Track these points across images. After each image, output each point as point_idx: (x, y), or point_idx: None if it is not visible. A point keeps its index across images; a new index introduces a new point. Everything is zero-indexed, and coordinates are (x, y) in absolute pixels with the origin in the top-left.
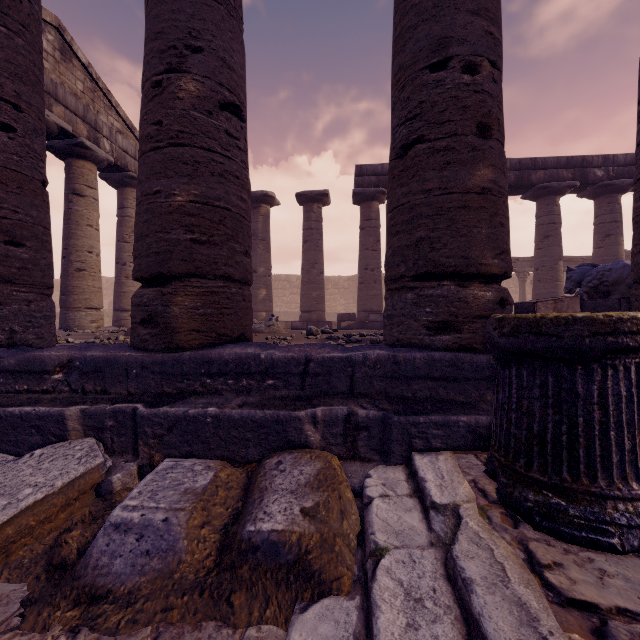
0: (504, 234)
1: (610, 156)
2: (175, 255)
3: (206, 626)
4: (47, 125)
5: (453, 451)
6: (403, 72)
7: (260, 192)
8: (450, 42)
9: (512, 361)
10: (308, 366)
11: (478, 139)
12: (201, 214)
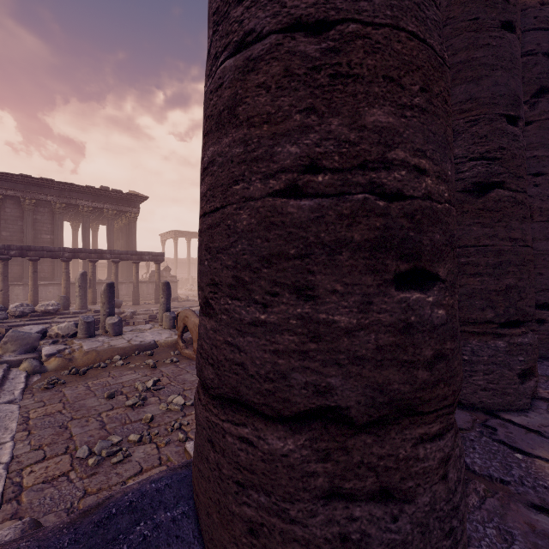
0: None
1: None
2: None
3: None
4: None
5: None
6: None
7: None
8: None
9: None
10: None
11: None
12: None
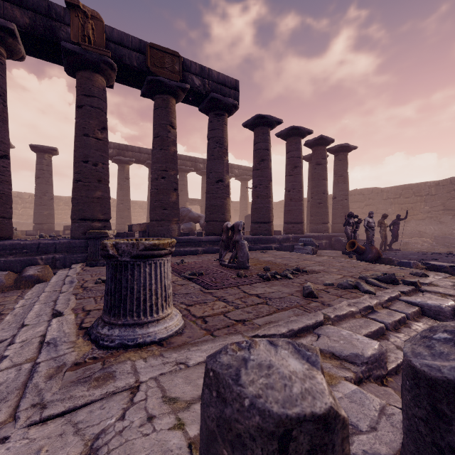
0: (106, 209)
1: (205, 159)
2: None
3: (15, 290)
4: None
5: (84, 263)
6: (76, 158)
7: None
8: (89, 157)
9: (89, 240)
10: (40, 245)
11: (97, 184)
12: None
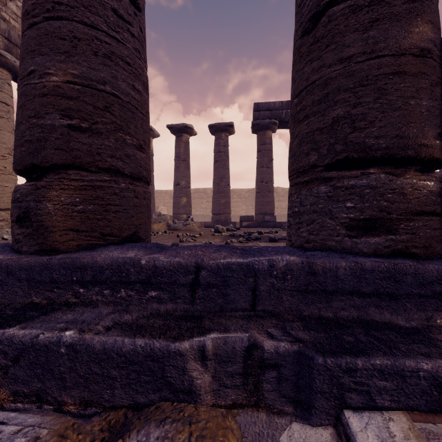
0: None
1: None
2: (49, 143)
3: None
4: (14, 69)
5: (408, 413)
6: None
7: (182, 124)
8: None
9: None
10: (199, 275)
11: None
12: (81, 97)
